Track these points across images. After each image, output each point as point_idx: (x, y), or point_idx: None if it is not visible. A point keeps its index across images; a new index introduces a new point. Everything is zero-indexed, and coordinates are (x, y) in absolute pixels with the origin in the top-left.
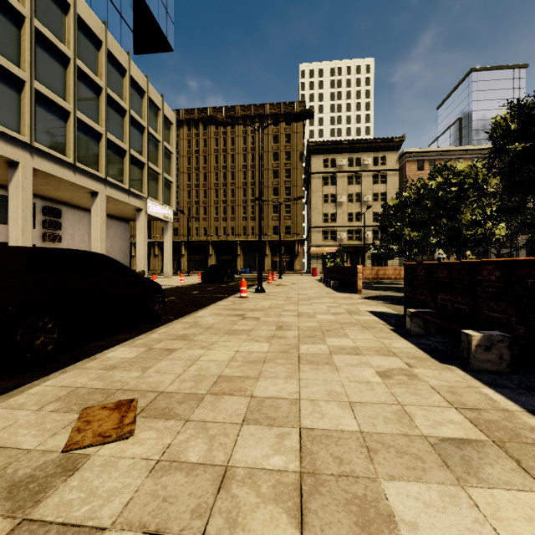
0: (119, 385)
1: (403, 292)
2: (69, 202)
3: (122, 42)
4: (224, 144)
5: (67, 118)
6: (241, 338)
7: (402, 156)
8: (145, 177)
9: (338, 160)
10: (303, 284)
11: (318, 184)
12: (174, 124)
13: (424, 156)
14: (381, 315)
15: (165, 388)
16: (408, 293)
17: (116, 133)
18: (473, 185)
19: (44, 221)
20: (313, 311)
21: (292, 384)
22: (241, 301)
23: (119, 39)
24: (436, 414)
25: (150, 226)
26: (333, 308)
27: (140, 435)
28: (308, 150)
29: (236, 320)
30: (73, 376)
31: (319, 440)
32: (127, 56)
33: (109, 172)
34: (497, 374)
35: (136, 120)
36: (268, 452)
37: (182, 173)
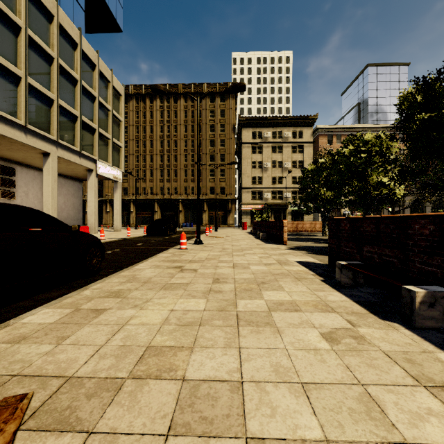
0: (17, 368)
1: (321, 243)
2: (23, 162)
3: (74, 19)
4: (168, 116)
5: (18, 83)
6: (177, 293)
7: (315, 131)
8: (95, 141)
9: (264, 133)
10: (235, 236)
11: (248, 152)
12: (123, 96)
13: (332, 132)
14: (308, 265)
15: (76, 370)
16: (332, 245)
17: (68, 100)
18: (378, 152)
19: None
20: (246, 262)
21: (232, 357)
22: (180, 252)
23: (71, 17)
24: (408, 399)
25: (102, 185)
26: (264, 259)
27: None
28: (240, 123)
29: (174, 273)
30: None
31: None
32: (78, 31)
33: (61, 135)
34: (443, 332)
35: (87, 90)
36: None
37: (131, 140)
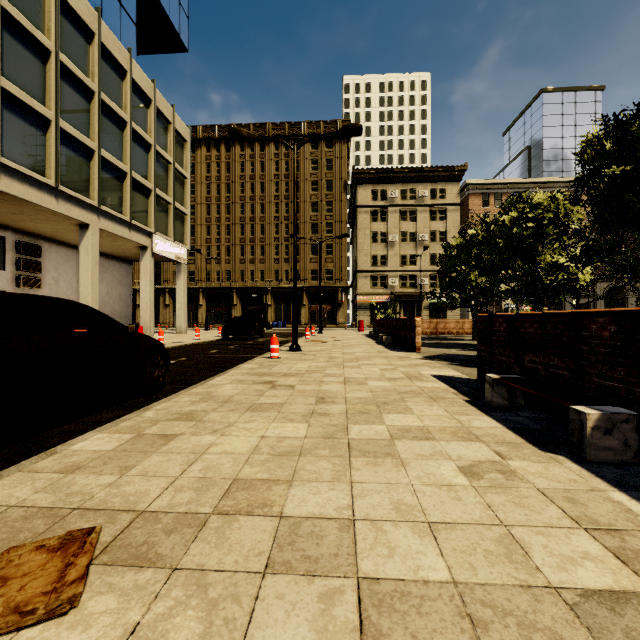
0: (77, 501)
1: (470, 351)
2: (52, 237)
3: (122, 36)
4: (252, 169)
5: (46, 128)
6: (268, 416)
7: (464, 189)
8: (151, 207)
9: (390, 192)
10: (348, 340)
11: (366, 220)
12: (188, 143)
13: (489, 189)
14: (449, 381)
15: (148, 504)
16: (483, 353)
17: (113, 150)
18: (553, 220)
19: (18, 261)
20: (363, 376)
21: (342, 492)
22: (271, 363)
23: (117, 33)
24: (561, 541)
25: (159, 268)
26: (388, 372)
27: (90, 604)
28: (354, 178)
29: (263, 390)
30: (10, 485)
31: (391, 605)
32: (127, 53)
33: (104, 199)
34: (622, 467)
35: (140, 135)
36: (307, 636)
37: (200, 204)
